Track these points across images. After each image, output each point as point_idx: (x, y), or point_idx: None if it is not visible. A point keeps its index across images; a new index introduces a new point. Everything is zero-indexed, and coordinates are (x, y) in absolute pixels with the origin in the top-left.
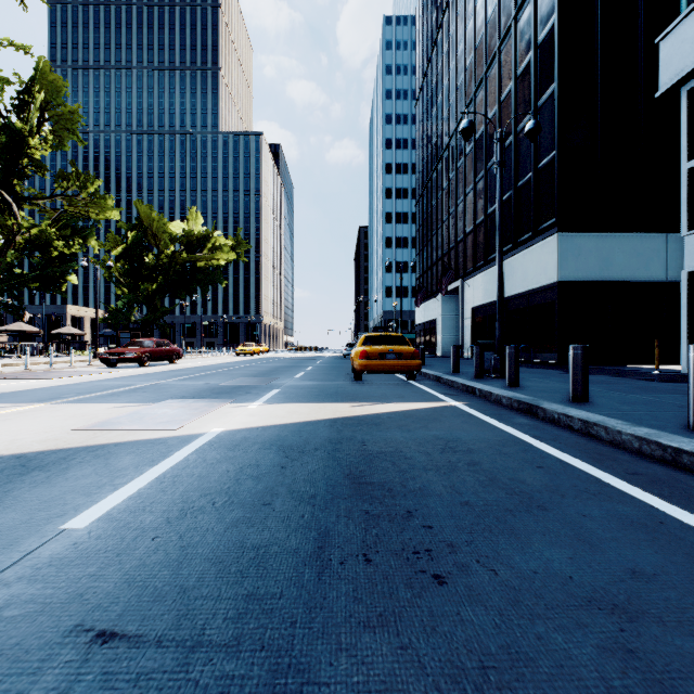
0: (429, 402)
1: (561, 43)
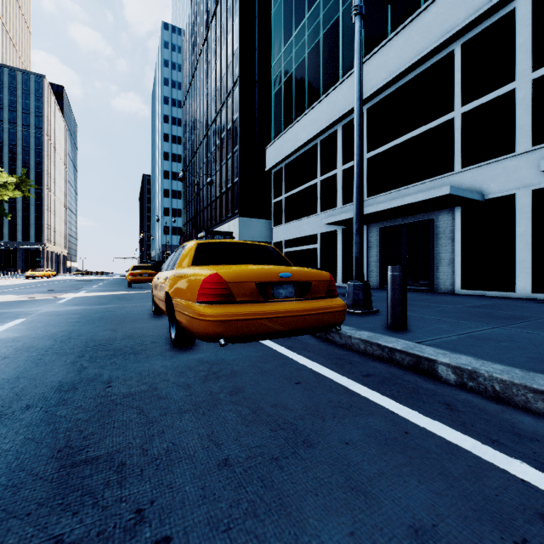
0: None
1: (241, 128)
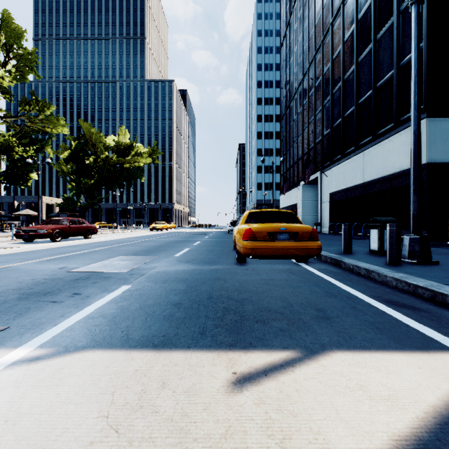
0: (412, 352)
1: None
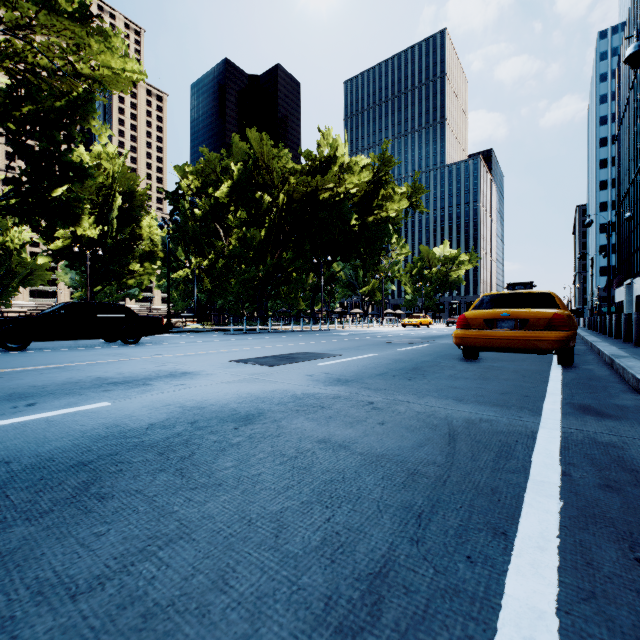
0: None
1: None
